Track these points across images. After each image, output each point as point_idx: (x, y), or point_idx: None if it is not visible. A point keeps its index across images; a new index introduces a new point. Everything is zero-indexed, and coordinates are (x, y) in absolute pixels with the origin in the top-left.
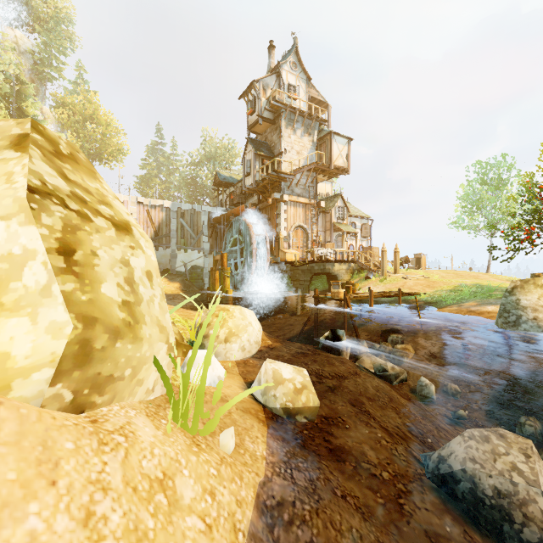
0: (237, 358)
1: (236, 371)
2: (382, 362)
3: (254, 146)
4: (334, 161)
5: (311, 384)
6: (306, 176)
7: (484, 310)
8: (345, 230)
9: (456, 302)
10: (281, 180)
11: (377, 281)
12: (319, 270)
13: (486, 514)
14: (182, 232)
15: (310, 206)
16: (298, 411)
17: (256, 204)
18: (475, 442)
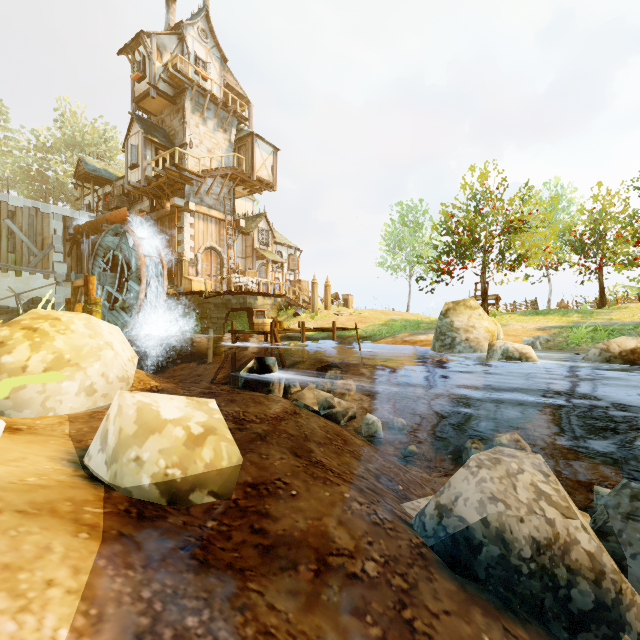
0: (76, 409)
1: (62, 430)
2: (327, 396)
3: (144, 127)
4: (257, 171)
5: (225, 425)
6: (221, 183)
7: (417, 339)
8: (270, 258)
9: (389, 335)
10: (185, 181)
11: (308, 317)
12: (238, 304)
13: (521, 584)
14: (11, 243)
15: (225, 223)
16: (195, 484)
17: (147, 213)
18: (487, 471)
